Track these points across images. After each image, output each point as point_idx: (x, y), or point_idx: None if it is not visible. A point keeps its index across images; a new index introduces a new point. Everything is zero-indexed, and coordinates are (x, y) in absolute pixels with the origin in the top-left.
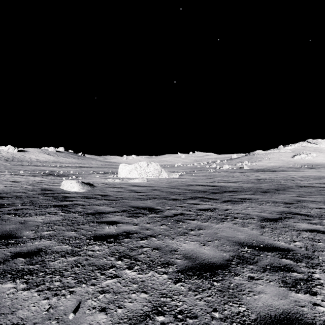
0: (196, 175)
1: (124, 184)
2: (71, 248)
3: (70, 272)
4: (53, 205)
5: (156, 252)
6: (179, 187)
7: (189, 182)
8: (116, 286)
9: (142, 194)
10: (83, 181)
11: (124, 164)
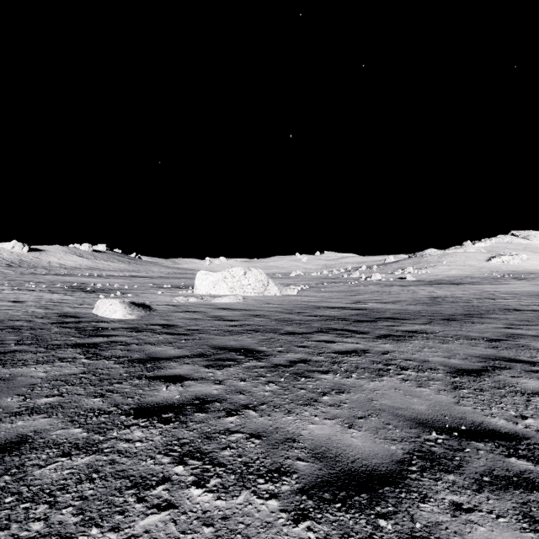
0: (327, 290)
1: (204, 306)
2: (87, 435)
3: (71, 495)
4: (73, 344)
5: (255, 444)
6: (299, 310)
7: (315, 302)
8: (165, 533)
9: (235, 323)
10: (133, 300)
11: (204, 272)
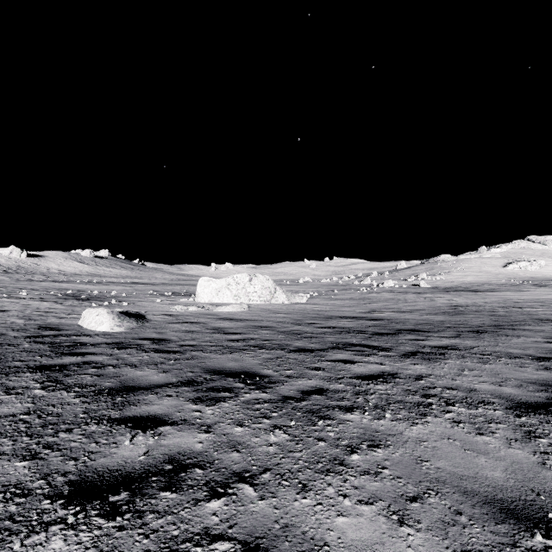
0: (338, 298)
1: (205, 316)
2: None
3: None
4: (35, 366)
5: None
6: (309, 321)
7: (326, 312)
8: None
9: (237, 337)
10: (128, 309)
11: (206, 279)
